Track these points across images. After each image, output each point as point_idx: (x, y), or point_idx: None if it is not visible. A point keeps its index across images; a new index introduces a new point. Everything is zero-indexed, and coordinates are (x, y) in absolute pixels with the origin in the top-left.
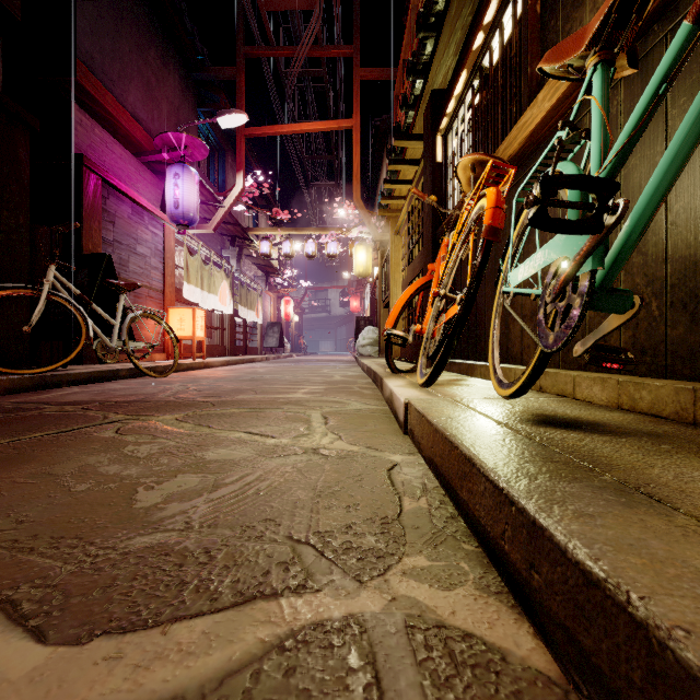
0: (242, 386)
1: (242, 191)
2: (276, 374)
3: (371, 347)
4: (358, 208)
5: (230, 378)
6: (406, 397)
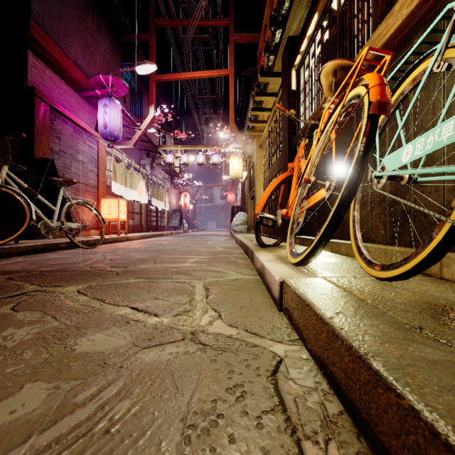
0: (147, 256)
1: (153, 119)
2: (174, 246)
3: (242, 226)
4: (233, 130)
5: (140, 249)
6: (280, 276)
